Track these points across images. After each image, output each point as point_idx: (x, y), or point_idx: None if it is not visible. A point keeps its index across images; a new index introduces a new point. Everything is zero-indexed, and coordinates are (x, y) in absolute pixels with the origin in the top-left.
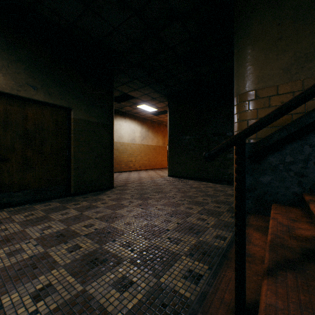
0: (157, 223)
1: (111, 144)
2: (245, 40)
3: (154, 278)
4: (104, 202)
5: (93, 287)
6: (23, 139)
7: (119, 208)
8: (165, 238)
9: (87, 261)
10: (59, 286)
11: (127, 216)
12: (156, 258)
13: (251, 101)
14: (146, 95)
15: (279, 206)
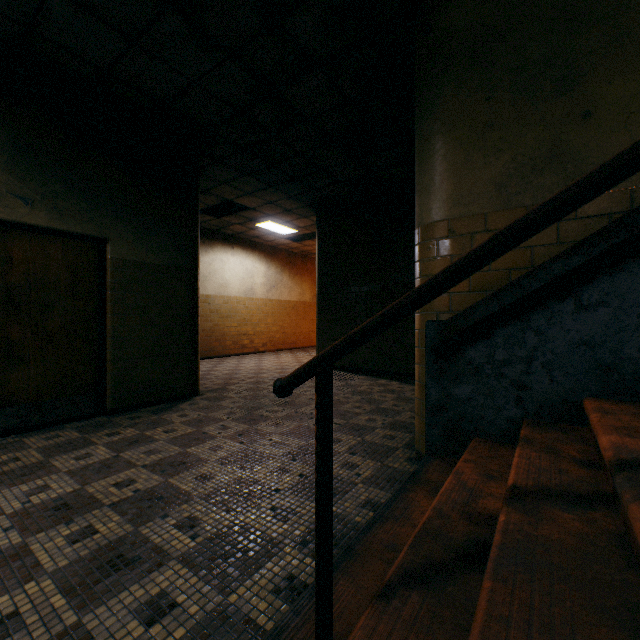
0: (262, 475)
1: (193, 308)
2: (431, 123)
3: (219, 595)
4: (169, 429)
5: (98, 616)
6: (2, 304)
7: (196, 443)
8: (266, 509)
9: (102, 562)
10: (33, 616)
11: (207, 461)
12: (236, 552)
13: (441, 240)
14: (271, 204)
15: (482, 444)
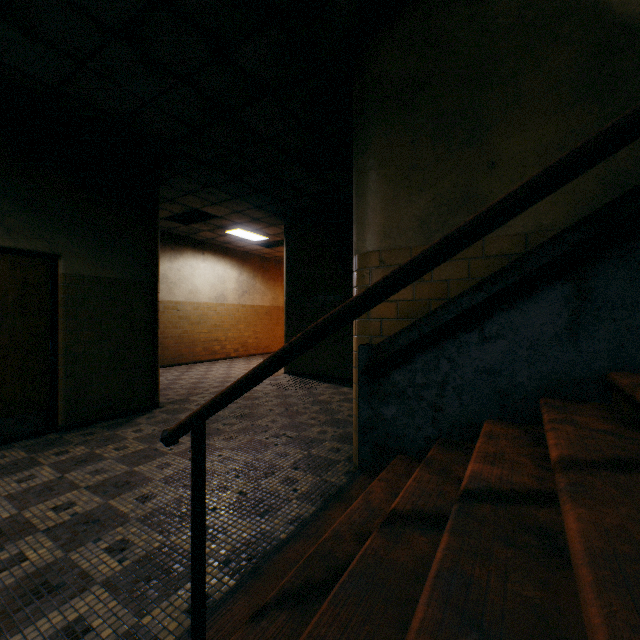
0: None
1: (152, 321)
2: (365, 160)
3: (134, 617)
4: (121, 446)
5: None
6: None
7: (145, 461)
8: None
9: (26, 590)
10: None
11: (152, 480)
12: (160, 574)
13: (374, 269)
14: (239, 213)
15: (402, 461)
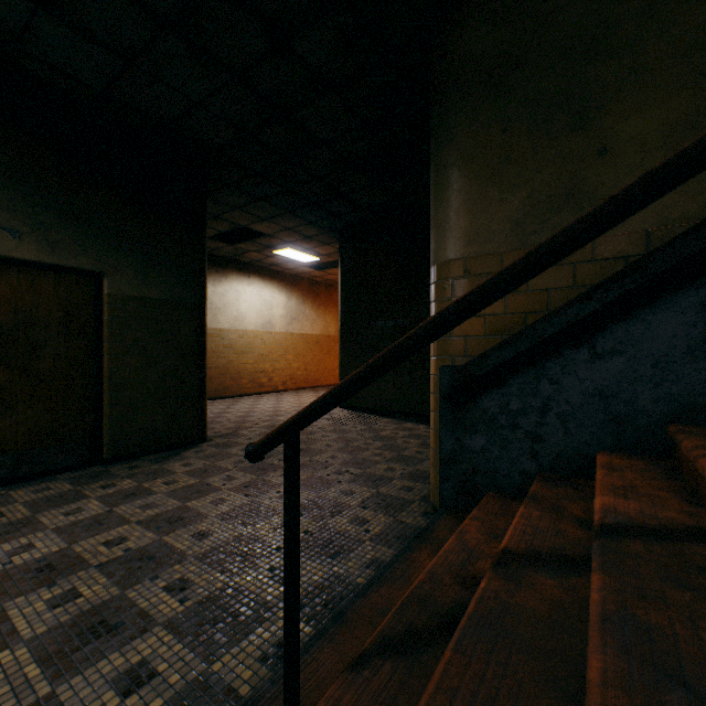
0: (264, 531)
1: (200, 347)
2: (446, 155)
3: (203, 663)
4: (170, 480)
5: (73, 686)
6: None
7: (197, 496)
8: (264, 570)
9: (82, 628)
10: (5, 686)
11: (207, 516)
12: (226, 617)
13: (456, 279)
14: (290, 230)
15: (494, 499)
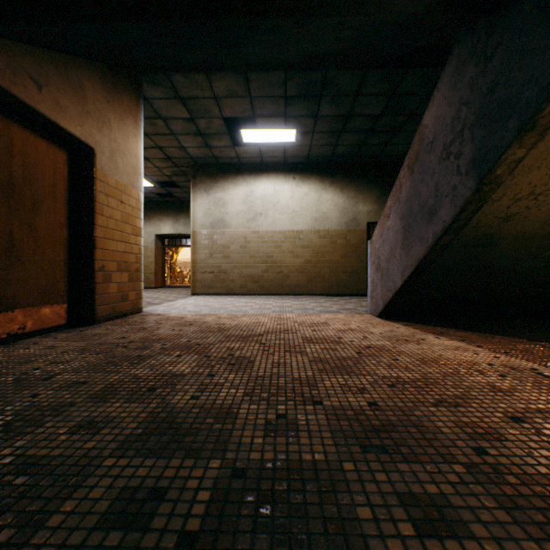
0: None
1: None
2: None
3: None
4: None
5: None
6: None
7: None
8: None
9: None
10: None
11: None
12: None
13: None
14: None
15: None
